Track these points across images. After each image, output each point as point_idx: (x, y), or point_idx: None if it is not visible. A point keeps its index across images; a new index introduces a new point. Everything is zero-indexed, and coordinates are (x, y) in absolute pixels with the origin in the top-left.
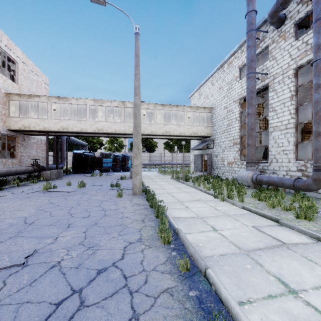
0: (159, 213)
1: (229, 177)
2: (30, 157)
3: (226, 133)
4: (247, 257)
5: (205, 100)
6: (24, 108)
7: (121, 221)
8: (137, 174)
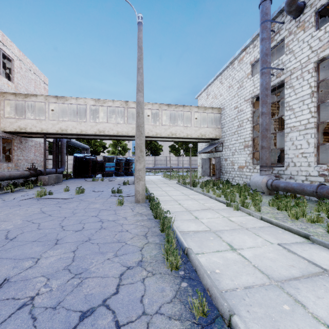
0: (165, 226)
1: (240, 182)
2: (27, 160)
3: (237, 135)
4: (280, 291)
5: (213, 100)
6: (21, 109)
7: (119, 237)
8: (140, 180)
